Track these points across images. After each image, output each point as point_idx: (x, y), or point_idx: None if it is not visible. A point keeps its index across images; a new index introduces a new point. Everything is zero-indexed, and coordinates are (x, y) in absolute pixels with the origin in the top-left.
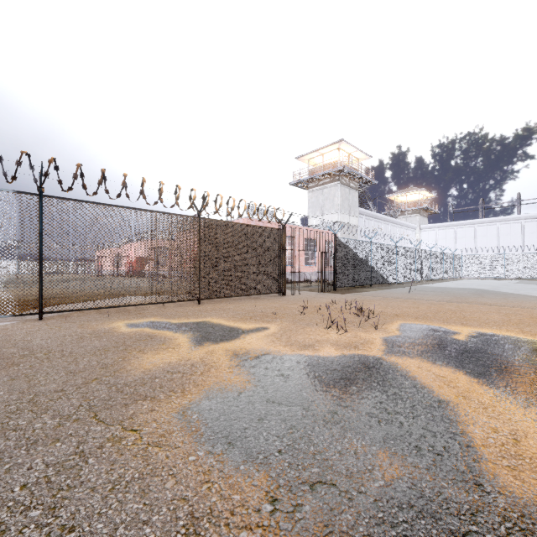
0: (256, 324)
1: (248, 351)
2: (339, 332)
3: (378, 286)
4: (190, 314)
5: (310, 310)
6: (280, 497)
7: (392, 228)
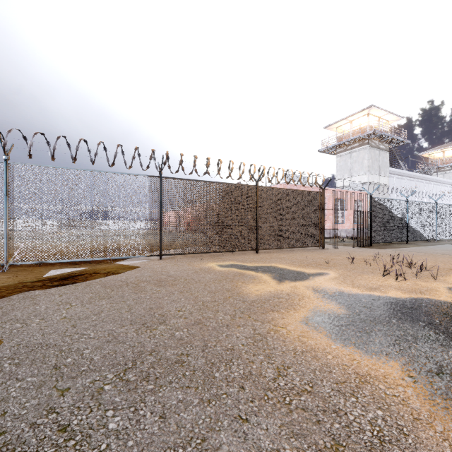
0: (315, 270)
1: (324, 289)
2: (397, 280)
3: (415, 243)
4: (256, 260)
5: (357, 261)
6: (415, 376)
7: (426, 186)
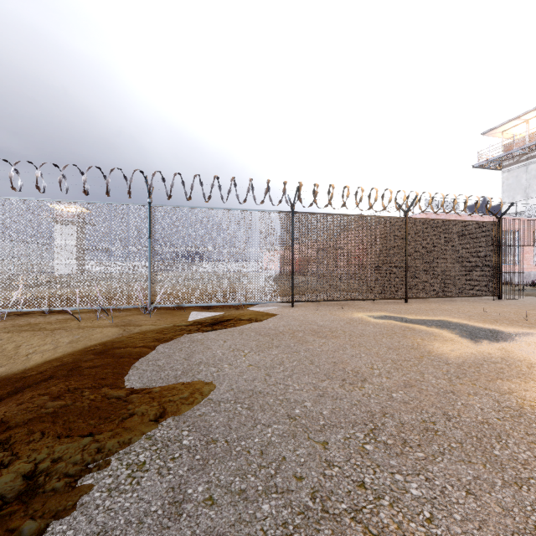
0: (514, 328)
1: None
2: None
3: None
4: (414, 311)
5: None
6: None
7: None
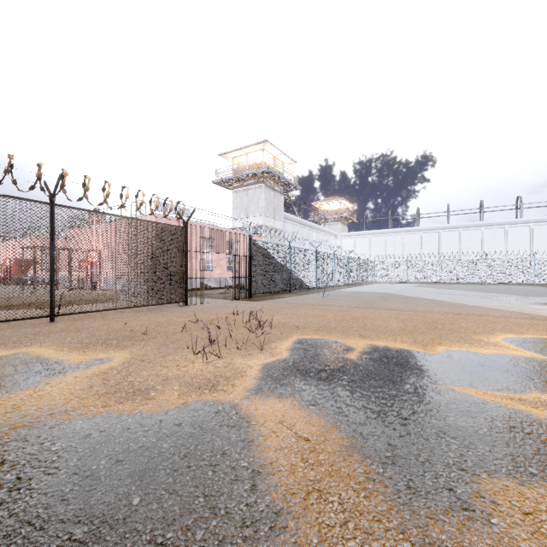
0: (100, 353)
1: (15, 418)
2: (210, 359)
3: (298, 291)
4: (12, 340)
5: (201, 324)
6: None
7: (316, 234)
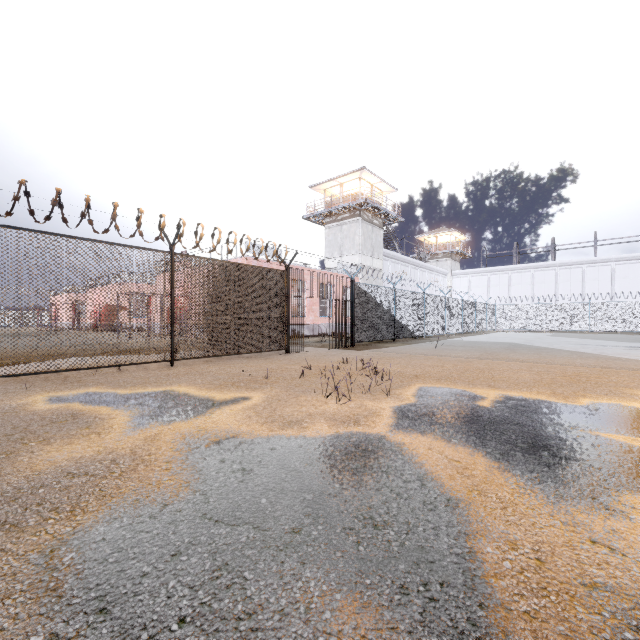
0: (236, 392)
1: (208, 434)
2: (341, 401)
3: (403, 340)
4: (152, 380)
5: (314, 371)
6: None
7: (421, 274)
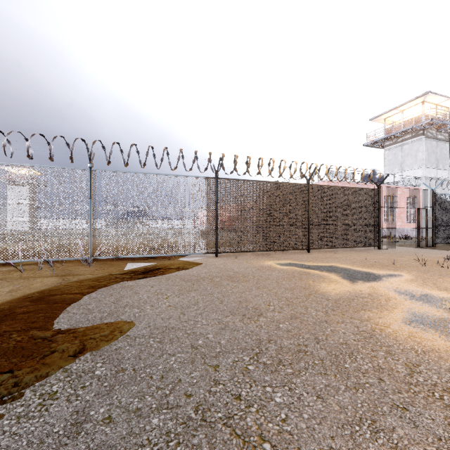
0: (384, 271)
1: (407, 290)
2: None
3: None
4: (312, 259)
5: (427, 263)
6: None
7: None
